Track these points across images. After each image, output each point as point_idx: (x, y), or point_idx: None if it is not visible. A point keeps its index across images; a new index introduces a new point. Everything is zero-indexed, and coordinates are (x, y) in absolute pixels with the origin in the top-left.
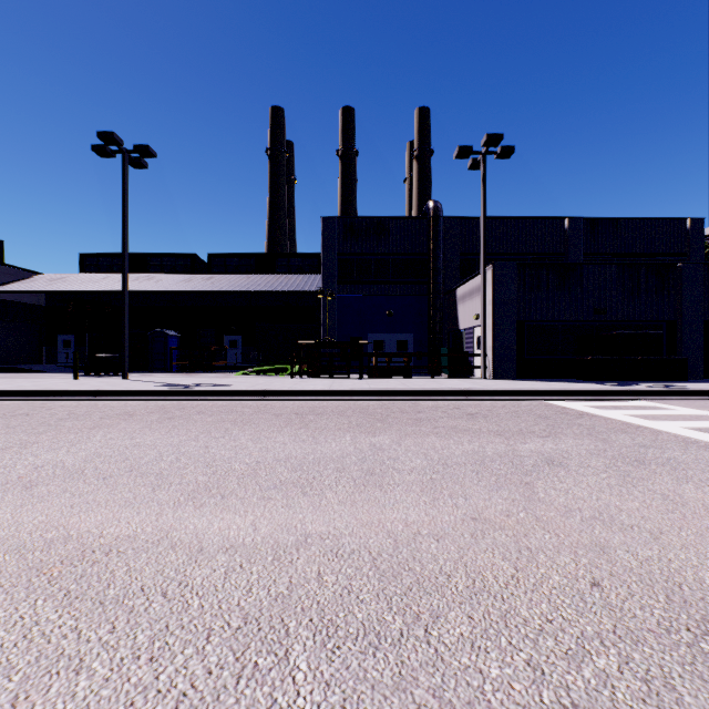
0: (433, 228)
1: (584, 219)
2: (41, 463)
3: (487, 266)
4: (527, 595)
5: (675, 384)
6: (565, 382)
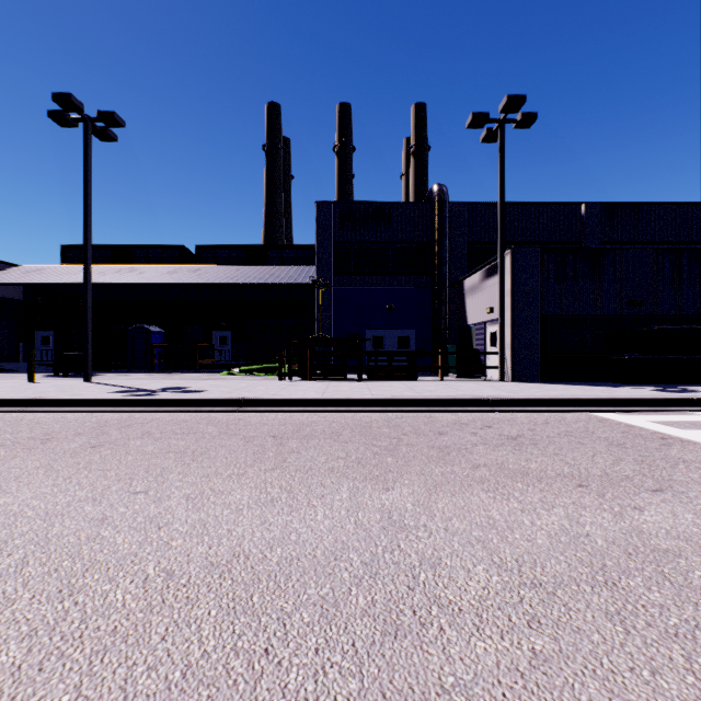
0: (438, 214)
1: (602, 205)
2: None
3: (505, 251)
4: None
5: None
6: (601, 386)
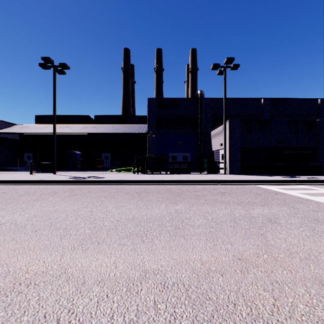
0: (200, 103)
1: (270, 99)
2: (4, 221)
3: (226, 120)
4: (288, 321)
5: (317, 177)
6: (264, 176)
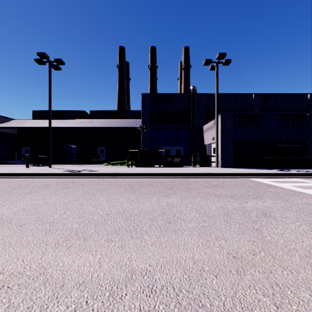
0: (192, 98)
1: (261, 94)
2: None
3: (218, 115)
4: None
5: (307, 170)
6: (255, 169)
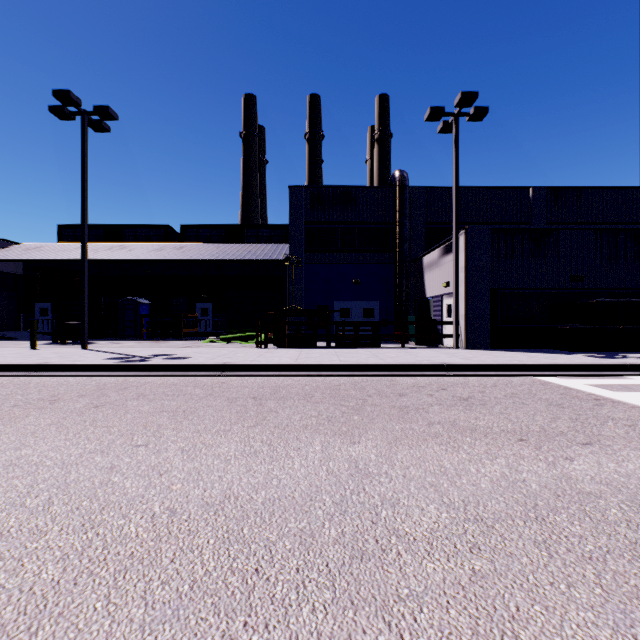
0: (399, 197)
1: (548, 189)
2: None
3: (459, 232)
4: None
5: None
6: (545, 353)
